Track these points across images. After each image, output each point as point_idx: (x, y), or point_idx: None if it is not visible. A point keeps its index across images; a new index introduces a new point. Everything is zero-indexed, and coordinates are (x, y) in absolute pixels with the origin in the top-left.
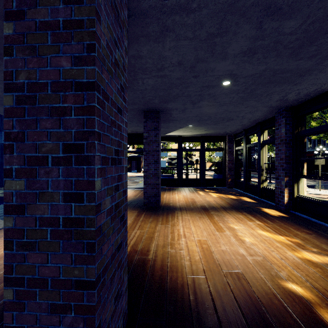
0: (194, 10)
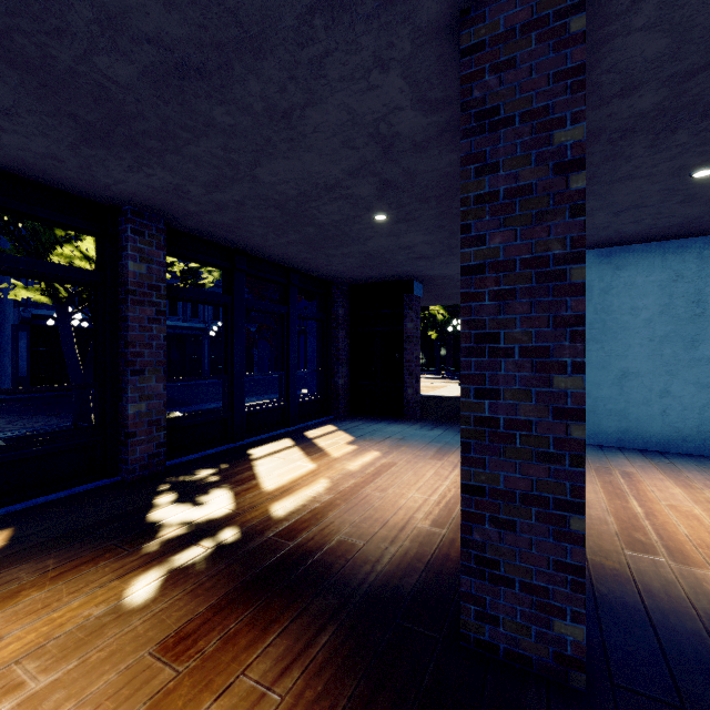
0: (311, 12)
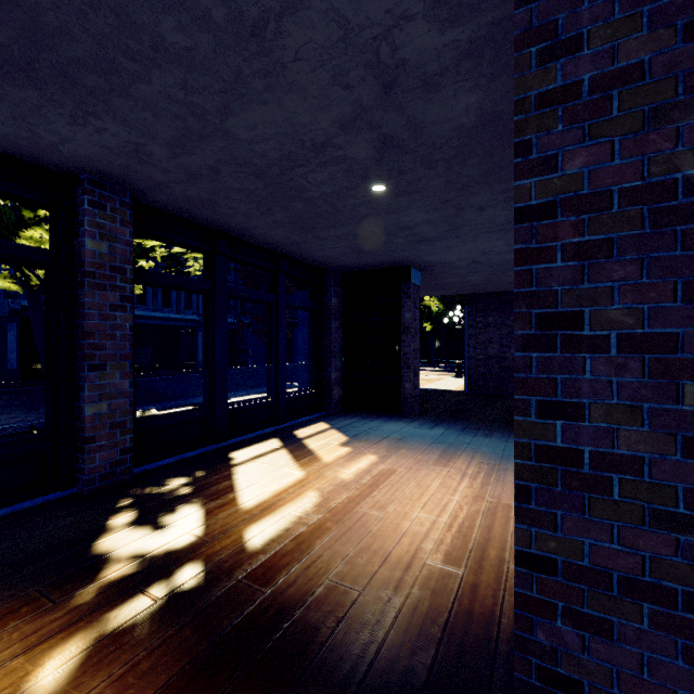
0: None
